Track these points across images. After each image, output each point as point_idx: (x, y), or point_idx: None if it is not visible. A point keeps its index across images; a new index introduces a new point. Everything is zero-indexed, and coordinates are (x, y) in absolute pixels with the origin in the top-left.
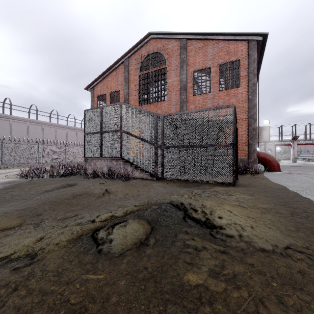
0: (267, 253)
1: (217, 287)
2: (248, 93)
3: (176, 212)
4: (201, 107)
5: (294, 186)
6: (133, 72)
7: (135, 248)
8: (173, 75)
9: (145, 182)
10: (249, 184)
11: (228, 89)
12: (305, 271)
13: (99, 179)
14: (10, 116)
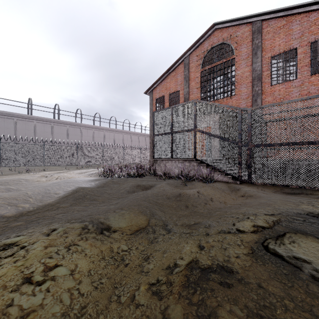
0: None
1: None
2: None
3: None
4: (283, 98)
5: None
6: (194, 70)
7: None
8: (243, 65)
9: (231, 186)
10: None
11: None
12: None
13: (175, 180)
14: (81, 124)
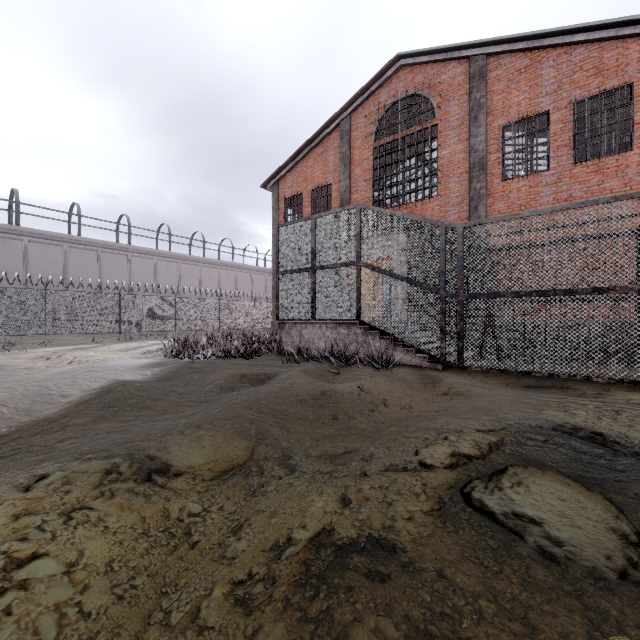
0: None
1: None
2: None
3: (615, 457)
4: (525, 205)
5: None
6: (360, 144)
7: None
8: (453, 139)
9: (426, 375)
10: None
11: (600, 158)
12: None
13: (319, 364)
14: (129, 246)
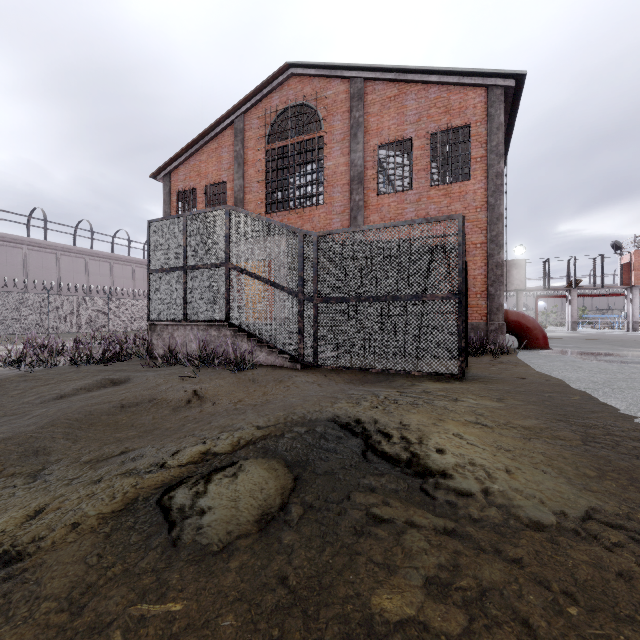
0: (547, 533)
1: (448, 624)
2: (486, 192)
3: (346, 441)
4: (394, 218)
5: (579, 380)
6: (254, 145)
7: (258, 530)
8: (337, 152)
9: (280, 374)
10: (493, 377)
11: (448, 184)
12: (633, 574)
13: (181, 368)
14: None
